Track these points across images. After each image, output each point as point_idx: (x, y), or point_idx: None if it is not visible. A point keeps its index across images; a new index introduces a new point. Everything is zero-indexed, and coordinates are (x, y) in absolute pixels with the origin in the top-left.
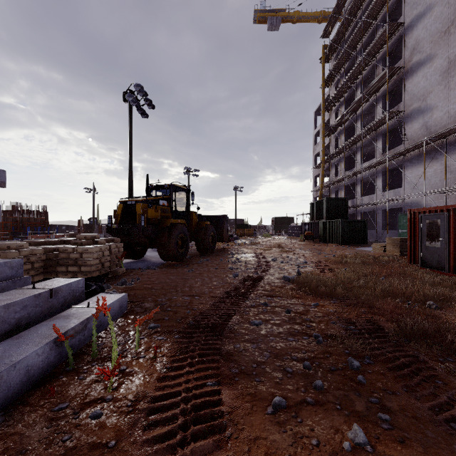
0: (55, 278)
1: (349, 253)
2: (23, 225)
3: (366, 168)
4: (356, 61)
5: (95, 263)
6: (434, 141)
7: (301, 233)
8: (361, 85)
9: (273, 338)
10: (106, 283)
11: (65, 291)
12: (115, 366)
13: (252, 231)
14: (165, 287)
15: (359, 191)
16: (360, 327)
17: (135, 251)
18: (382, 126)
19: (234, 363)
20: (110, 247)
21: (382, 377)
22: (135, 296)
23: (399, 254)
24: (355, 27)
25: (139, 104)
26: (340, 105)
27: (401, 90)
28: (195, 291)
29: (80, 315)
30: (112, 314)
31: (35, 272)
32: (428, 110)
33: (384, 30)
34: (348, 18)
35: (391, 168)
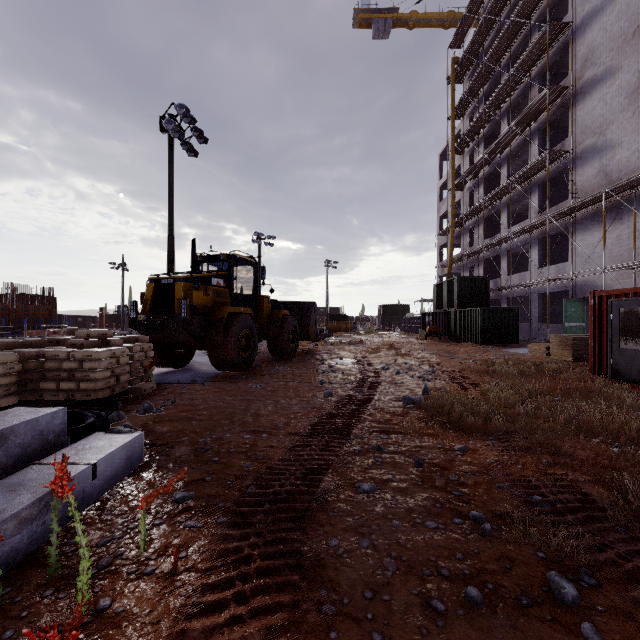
0: (15, 408)
1: (495, 357)
2: (18, 316)
3: (516, 234)
4: (501, 80)
5: (103, 376)
6: (618, 193)
7: (421, 327)
8: (508, 115)
9: (399, 521)
10: (116, 411)
11: (23, 434)
12: (72, 620)
13: (351, 325)
14: (215, 416)
15: (505, 267)
16: (551, 497)
17: (175, 355)
18: (539, 173)
19: (328, 591)
20: (130, 350)
21: (632, 627)
22: (161, 433)
23: (571, 358)
24: (498, 31)
25: (183, 135)
26: (477, 144)
27: (566, 121)
28: (263, 424)
29: (40, 482)
30: (111, 473)
31: (3, 392)
32: (608, 148)
33: (542, 34)
34: (488, 19)
35: (552, 234)
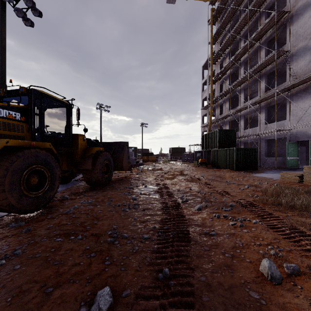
0: None
1: (255, 181)
2: None
3: (251, 104)
4: (240, 18)
5: None
6: None
7: (194, 159)
8: (244, 38)
9: None
10: None
11: None
12: None
13: (155, 158)
14: None
15: (242, 125)
16: None
17: None
18: (265, 68)
19: None
20: None
21: None
22: None
23: None
24: None
25: None
26: (225, 57)
27: (280, 38)
28: None
29: None
30: None
31: None
32: None
33: None
34: None
35: (274, 103)
